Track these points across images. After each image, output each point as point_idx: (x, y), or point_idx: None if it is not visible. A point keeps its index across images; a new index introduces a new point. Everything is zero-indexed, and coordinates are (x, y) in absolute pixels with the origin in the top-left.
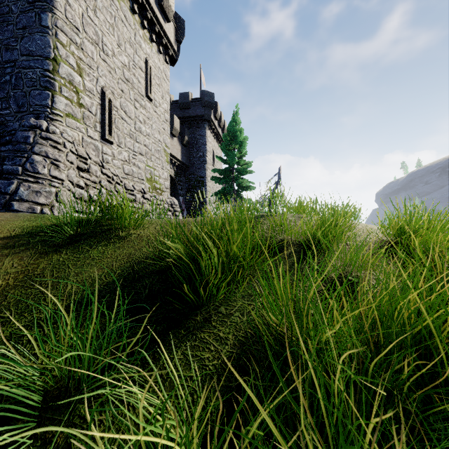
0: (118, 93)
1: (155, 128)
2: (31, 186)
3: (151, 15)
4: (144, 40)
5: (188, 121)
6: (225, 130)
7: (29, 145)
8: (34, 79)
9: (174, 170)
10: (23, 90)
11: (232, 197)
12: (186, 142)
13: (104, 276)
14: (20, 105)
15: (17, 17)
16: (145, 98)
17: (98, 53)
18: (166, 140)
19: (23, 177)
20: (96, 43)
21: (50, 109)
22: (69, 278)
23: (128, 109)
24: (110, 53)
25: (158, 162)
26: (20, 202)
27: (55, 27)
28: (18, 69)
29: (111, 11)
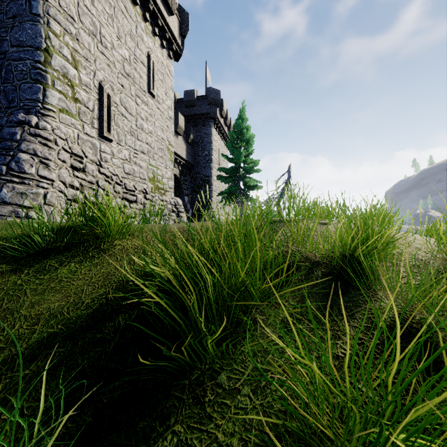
0: (117, 88)
1: (158, 126)
2: (16, 188)
3: (154, 7)
4: (146, 33)
5: (193, 119)
6: (231, 128)
7: (15, 142)
8: (24, 72)
9: (179, 169)
10: (13, 84)
11: (238, 197)
12: (191, 140)
13: (67, 309)
14: (10, 100)
15: (7, 6)
16: (147, 94)
17: (96, 45)
18: (170, 138)
19: (7, 177)
20: (93, 34)
21: (41, 104)
22: (20, 310)
23: (128, 105)
24: (109, 46)
25: (162, 161)
26: (2, 205)
27: (46, 15)
28: (8, 62)
29: (110, 1)
